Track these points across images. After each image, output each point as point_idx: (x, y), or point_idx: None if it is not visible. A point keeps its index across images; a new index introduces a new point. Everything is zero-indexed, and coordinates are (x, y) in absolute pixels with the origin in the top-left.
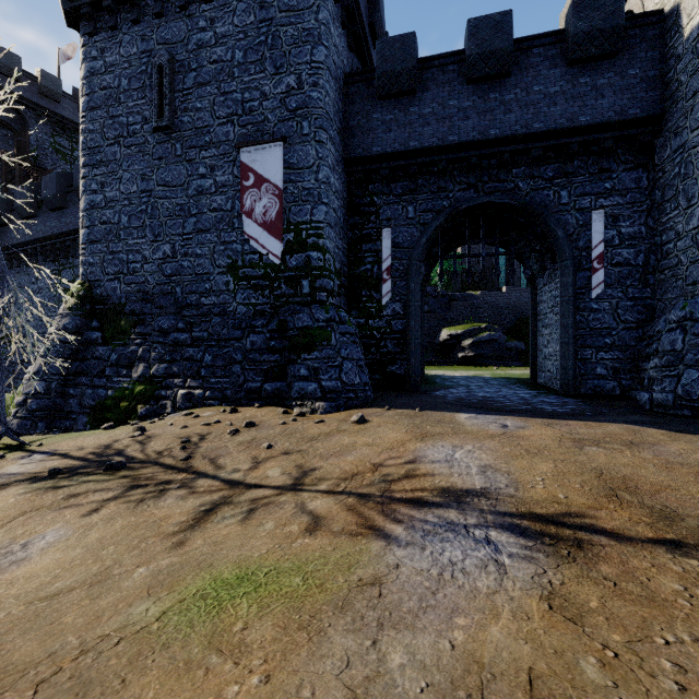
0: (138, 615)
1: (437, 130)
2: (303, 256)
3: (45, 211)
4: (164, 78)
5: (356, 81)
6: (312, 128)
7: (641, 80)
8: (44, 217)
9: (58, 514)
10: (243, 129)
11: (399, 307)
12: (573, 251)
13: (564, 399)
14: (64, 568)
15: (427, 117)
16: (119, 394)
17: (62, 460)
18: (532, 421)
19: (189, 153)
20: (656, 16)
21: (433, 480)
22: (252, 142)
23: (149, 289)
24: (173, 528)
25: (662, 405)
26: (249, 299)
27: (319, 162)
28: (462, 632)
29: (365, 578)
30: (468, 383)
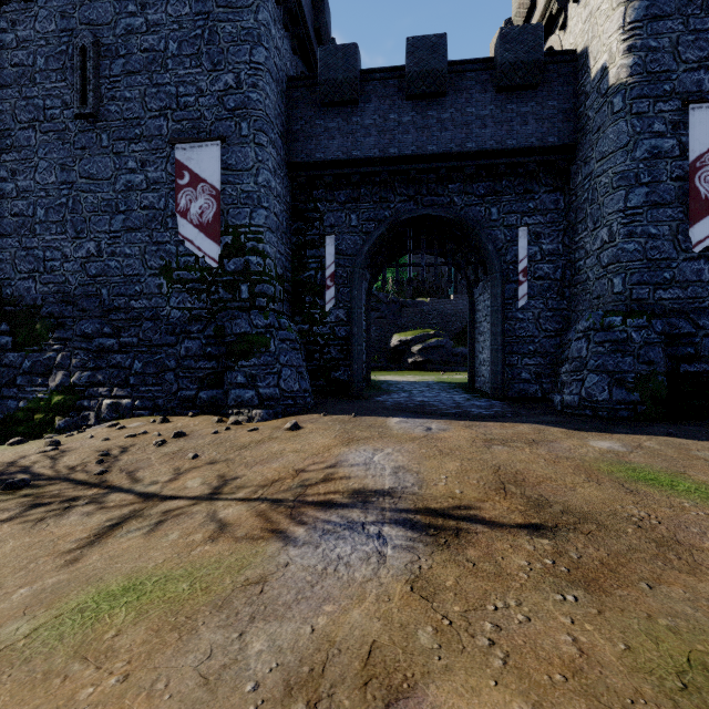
0: (6, 635)
1: (378, 142)
2: (241, 260)
3: None
4: (87, 61)
5: (299, 85)
6: (252, 130)
7: (558, 111)
8: None
9: None
10: (177, 124)
11: (342, 314)
12: (502, 265)
13: (492, 402)
14: None
15: (369, 128)
16: (33, 406)
17: None
18: (455, 423)
19: (117, 145)
20: (571, 56)
21: (347, 482)
22: (187, 139)
23: (70, 290)
24: (70, 545)
25: (570, 406)
26: (184, 303)
27: (259, 165)
28: (326, 618)
29: (252, 578)
30: (411, 388)
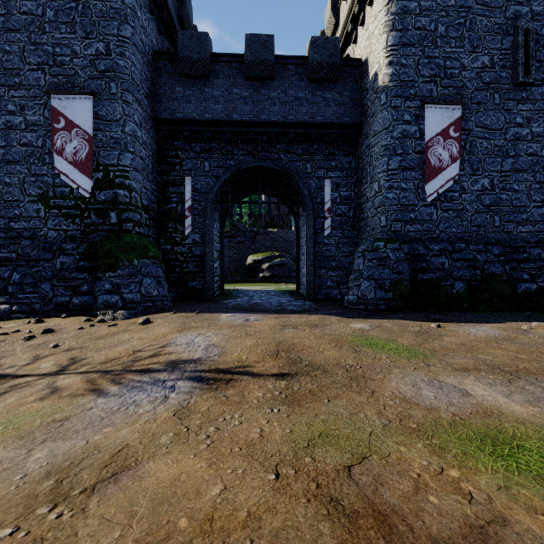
0: None
1: (225, 108)
2: (111, 192)
3: None
4: None
5: (163, 59)
6: (119, 89)
7: (350, 100)
8: None
9: None
10: (54, 78)
11: (198, 237)
12: (314, 205)
13: (306, 302)
14: None
15: (218, 97)
16: None
17: None
18: (269, 316)
19: None
20: (358, 62)
21: (168, 356)
22: (63, 91)
23: None
24: None
25: (352, 303)
26: (60, 226)
27: (125, 117)
28: (101, 435)
29: (58, 418)
30: (254, 294)
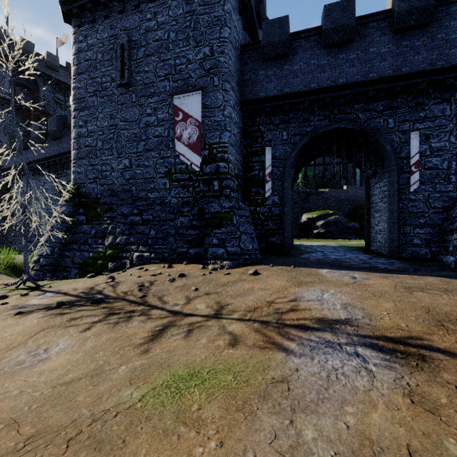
0: (126, 397)
1: (303, 80)
2: (214, 165)
3: (49, 140)
4: (124, 52)
5: (248, 50)
6: (220, 81)
7: (446, 41)
8: (49, 144)
9: (65, 331)
10: (175, 83)
11: (277, 199)
12: (397, 160)
13: (391, 260)
14: (73, 365)
15: (296, 72)
16: (97, 256)
17: (64, 296)
18: (372, 274)
19: (140, 100)
20: None
21: (310, 312)
22: (181, 91)
23: (115, 188)
24: (139, 341)
25: None
26: (179, 194)
27: (225, 103)
28: (352, 417)
29: (276, 377)
30: (322, 250)
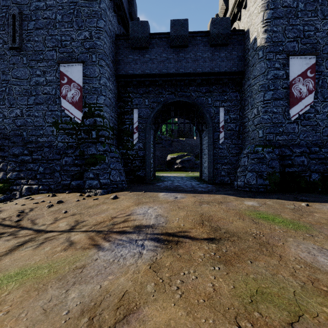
0: None
1: (158, 66)
2: (92, 119)
3: None
4: (16, 21)
5: (121, 39)
6: (97, 58)
7: (237, 56)
8: None
9: None
10: (61, 54)
11: (141, 145)
12: (213, 124)
13: (208, 185)
14: None
15: (153, 60)
16: None
17: None
18: (189, 195)
19: (31, 63)
20: (242, 32)
21: (134, 222)
22: (66, 61)
23: (7, 133)
24: None
25: (240, 187)
26: (64, 140)
27: (101, 75)
28: (108, 281)
29: (78, 266)
30: (174, 179)
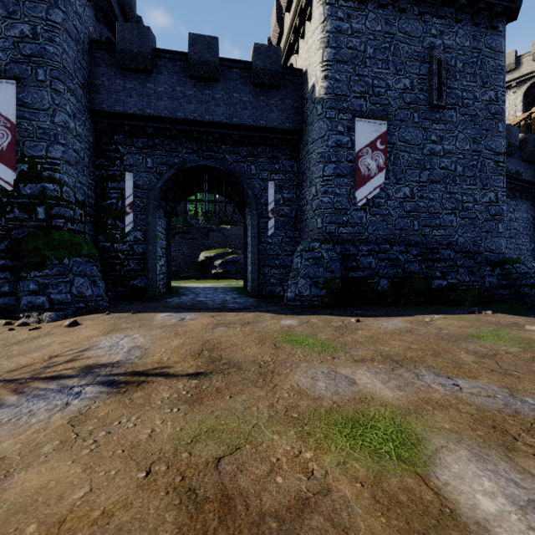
0: None
1: (168, 105)
2: (38, 186)
3: None
4: None
5: (101, 48)
6: (48, 77)
7: (292, 107)
8: None
9: None
10: None
11: (140, 235)
12: (258, 205)
13: (249, 299)
14: None
15: (161, 94)
16: None
17: None
18: (207, 314)
19: None
20: (299, 72)
21: (86, 361)
22: None
23: None
24: None
25: (290, 300)
26: None
27: (55, 107)
28: None
29: None
30: (201, 292)
